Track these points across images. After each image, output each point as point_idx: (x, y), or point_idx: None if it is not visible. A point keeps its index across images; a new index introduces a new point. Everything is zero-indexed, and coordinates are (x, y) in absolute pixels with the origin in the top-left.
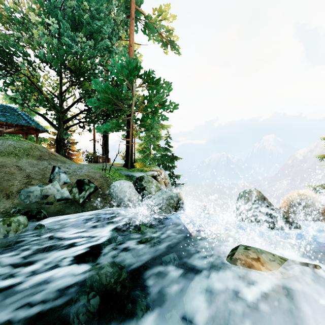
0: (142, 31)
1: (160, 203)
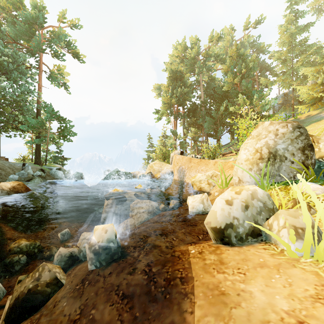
0: (47, 78)
1: (77, 176)
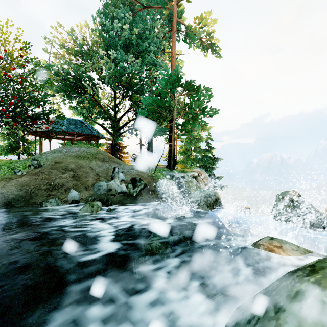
0: (183, 41)
1: (199, 200)
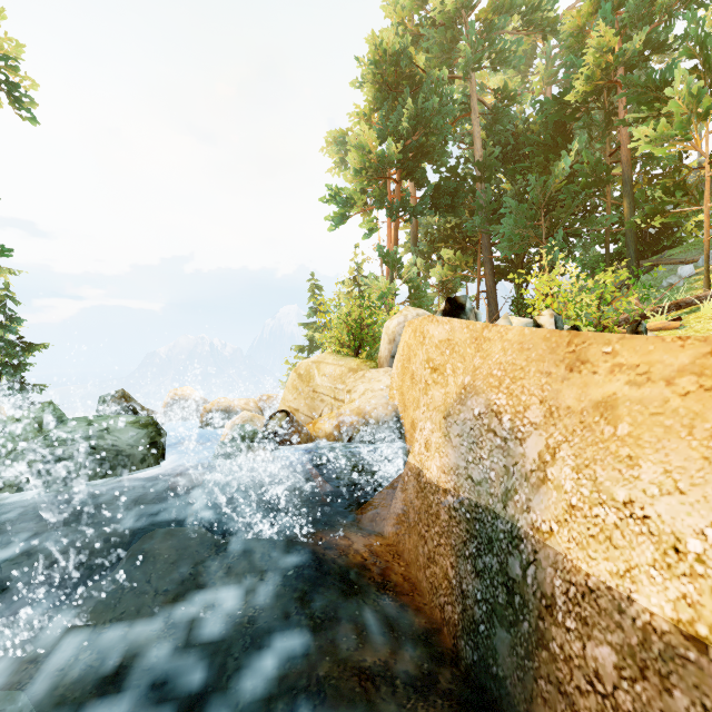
0: None
1: None
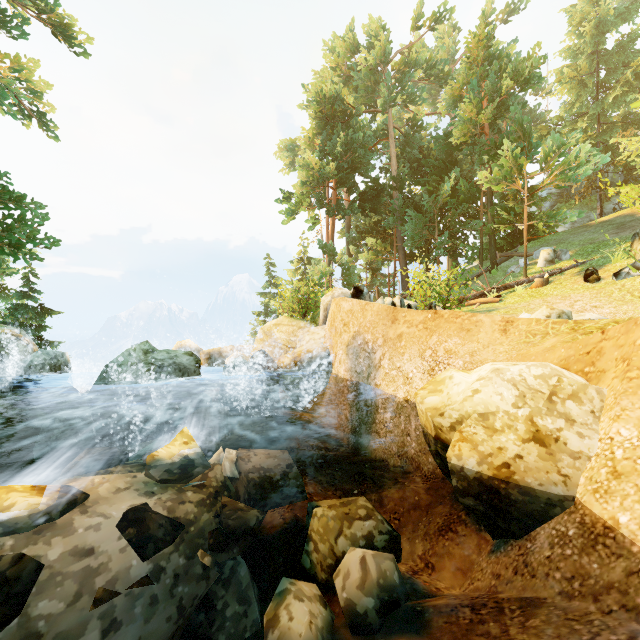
0: None
1: (41, 362)
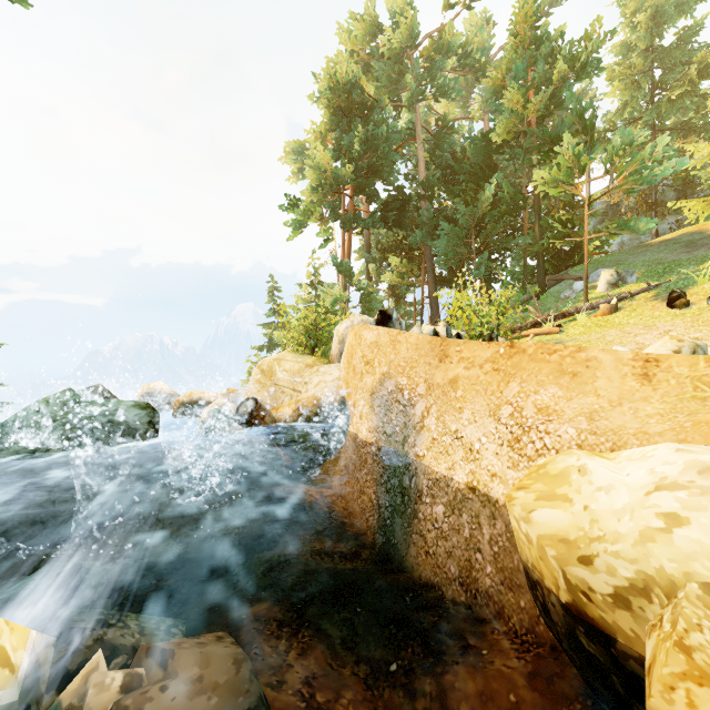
0: None
1: None
